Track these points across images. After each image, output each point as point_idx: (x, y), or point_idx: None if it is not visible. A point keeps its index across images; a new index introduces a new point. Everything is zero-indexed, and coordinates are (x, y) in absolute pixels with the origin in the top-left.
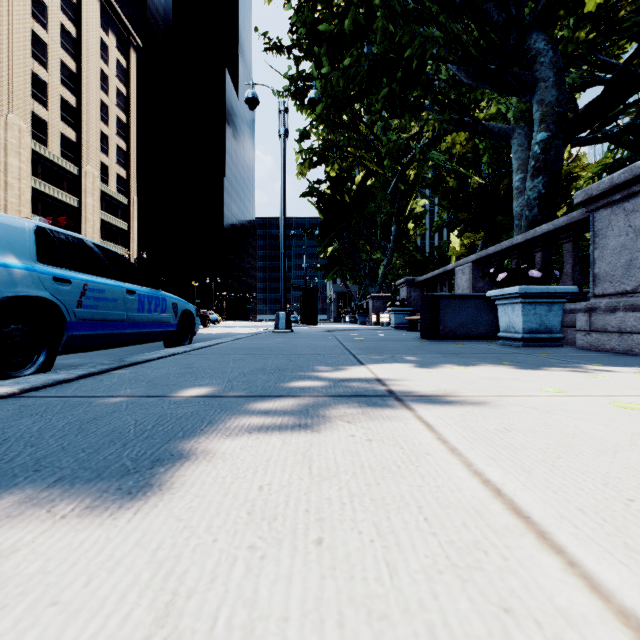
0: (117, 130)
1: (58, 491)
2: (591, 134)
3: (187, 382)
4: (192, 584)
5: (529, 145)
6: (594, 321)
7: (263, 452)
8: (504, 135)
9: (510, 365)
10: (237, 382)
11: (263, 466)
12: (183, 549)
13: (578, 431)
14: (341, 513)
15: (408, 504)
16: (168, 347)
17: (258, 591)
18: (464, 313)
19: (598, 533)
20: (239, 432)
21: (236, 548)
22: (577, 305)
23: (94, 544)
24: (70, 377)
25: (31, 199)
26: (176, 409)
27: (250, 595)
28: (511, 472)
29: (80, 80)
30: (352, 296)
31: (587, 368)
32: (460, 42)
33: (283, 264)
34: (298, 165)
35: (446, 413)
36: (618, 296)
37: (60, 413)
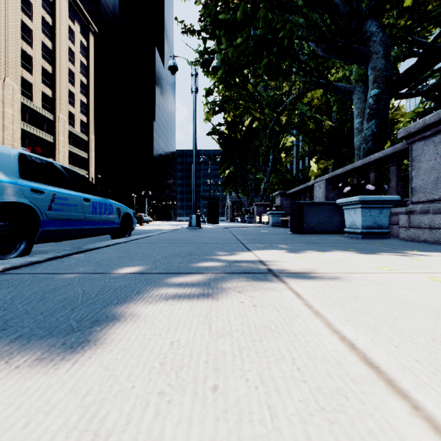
0: (80, 89)
1: (17, 346)
2: (409, 91)
3: (124, 263)
4: (111, 426)
5: (365, 99)
6: (412, 220)
7: (175, 315)
8: (348, 92)
9: (354, 251)
10: (160, 263)
11: (174, 326)
12: (107, 394)
13: (408, 299)
14: (232, 364)
15: (284, 356)
16: (114, 239)
17: (164, 432)
18: (320, 215)
19: (434, 381)
20: (158, 299)
21: (149, 394)
22: (399, 209)
23: (37, 390)
24: (41, 259)
25: (21, 137)
26: (114, 282)
27: (157, 436)
28: (361, 330)
29: (55, 55)
30: (242, 204)
31: (409, 253)
32: (317, 26)
33: (194, 181)
34: (205, 113)
35: (310, 285)
36: (429, 203)
37: (29, 285)
